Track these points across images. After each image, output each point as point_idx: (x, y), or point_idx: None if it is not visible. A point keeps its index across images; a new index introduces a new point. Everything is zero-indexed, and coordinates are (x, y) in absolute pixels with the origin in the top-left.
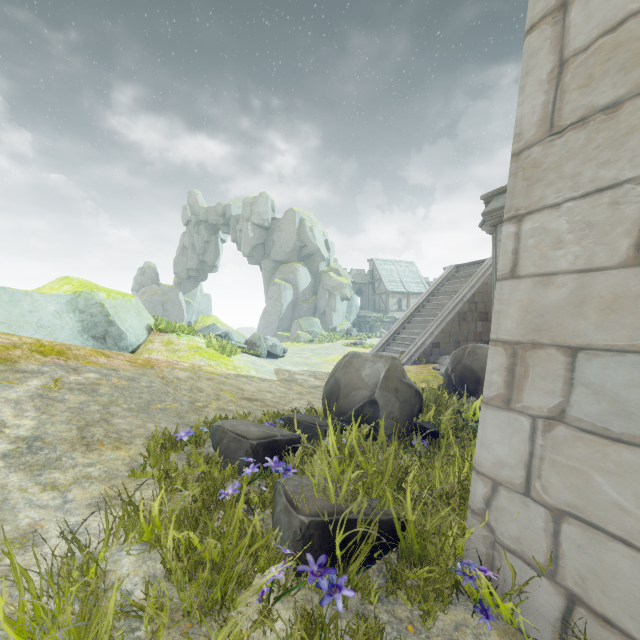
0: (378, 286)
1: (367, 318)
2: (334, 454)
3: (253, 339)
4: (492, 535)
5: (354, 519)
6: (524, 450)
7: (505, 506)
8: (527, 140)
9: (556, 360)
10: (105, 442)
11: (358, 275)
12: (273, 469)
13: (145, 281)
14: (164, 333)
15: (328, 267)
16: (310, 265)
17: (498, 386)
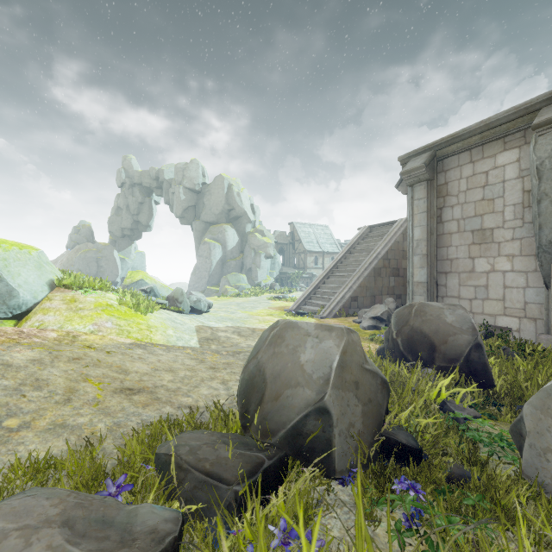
0: (298, 246)
1: (288, 274)
2: None
3: (175, 295)
4: None
5: None
6: None
7: None
8: None
9: None
10: None
11: (280, 236)
12: None
13: (80, 239)
14: (69, 289)
15: (254, 228)
16: (237, 226)
17: None
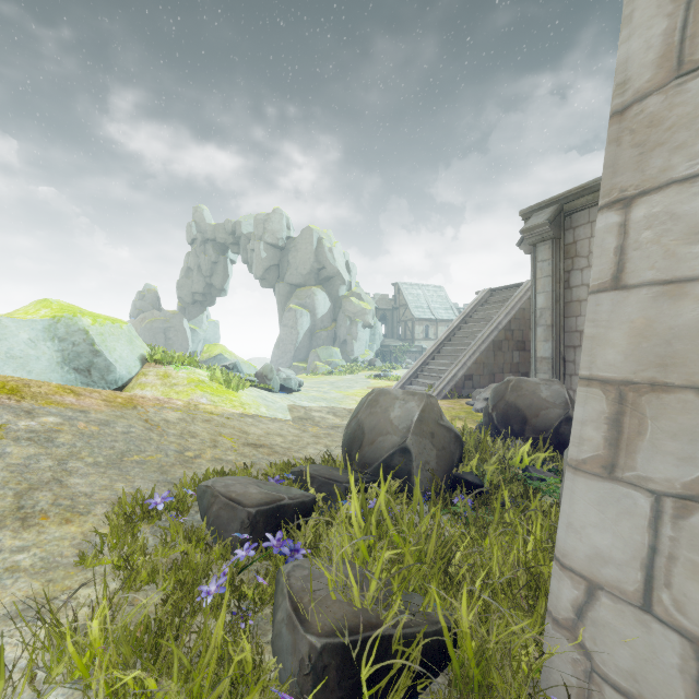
0: (404, 312)
1: (392, 347)
2: (357, 525)
3: (264, 371)
4: (587, 661)
5: (387, 635)
6: (640, 542)
7: (609, 622)
8: (638, 89)
9: (696, 410)
10: (51, 513)
11: (382, 300)
12: (276, 550)
13: (145, 306)
14: (160, 364)
15: (349, 291)
16: (329, 289)
17: (594, 444)
